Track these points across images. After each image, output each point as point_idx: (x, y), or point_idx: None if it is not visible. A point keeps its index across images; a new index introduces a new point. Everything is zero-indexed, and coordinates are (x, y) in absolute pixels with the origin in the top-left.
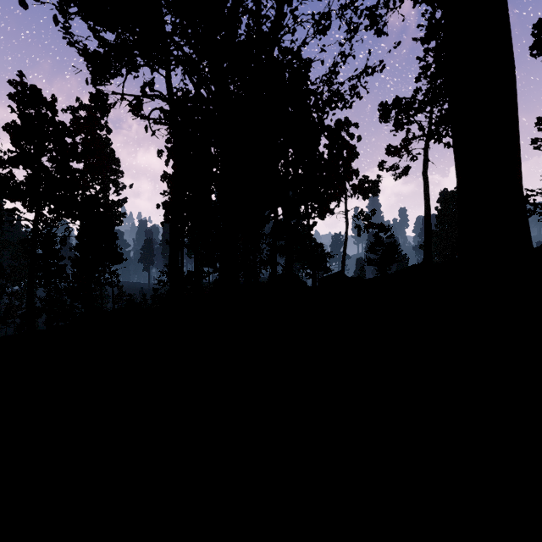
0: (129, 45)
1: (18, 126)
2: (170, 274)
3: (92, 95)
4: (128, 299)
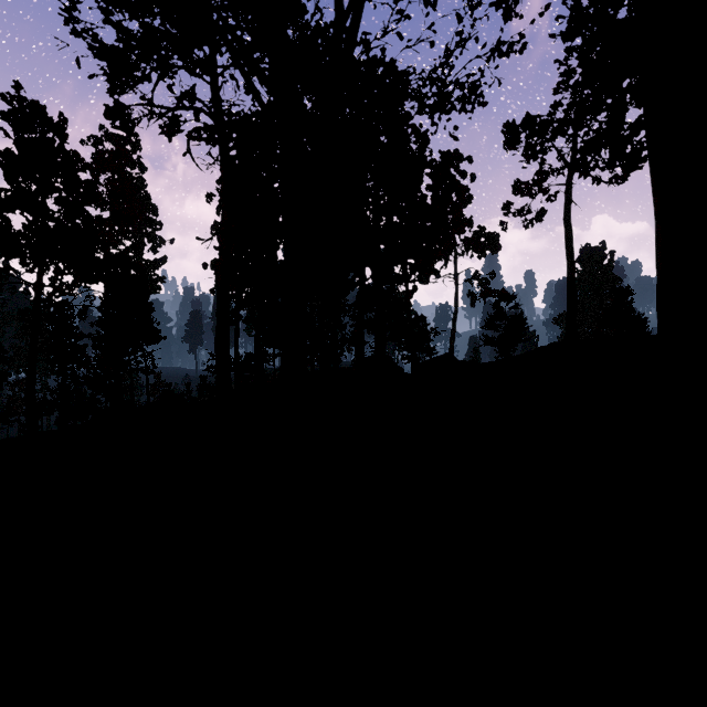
0: (158, 36)
1: (13, 156)
2: (217, 356)
3: (109, 108)
4: (166, 390)
